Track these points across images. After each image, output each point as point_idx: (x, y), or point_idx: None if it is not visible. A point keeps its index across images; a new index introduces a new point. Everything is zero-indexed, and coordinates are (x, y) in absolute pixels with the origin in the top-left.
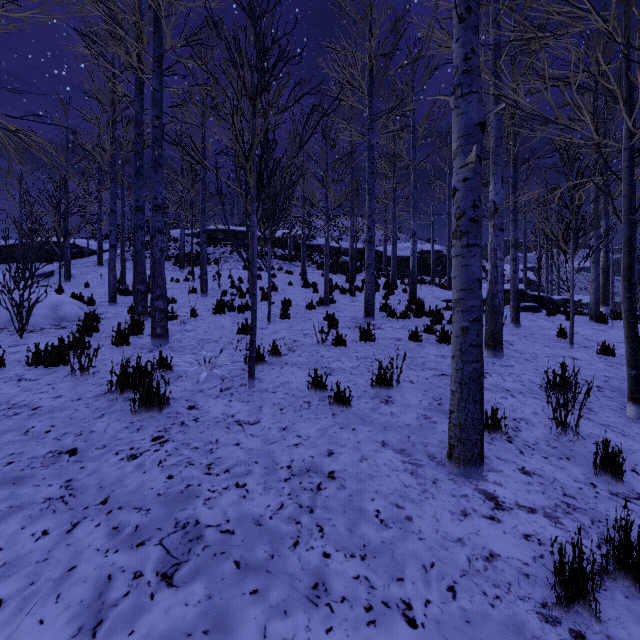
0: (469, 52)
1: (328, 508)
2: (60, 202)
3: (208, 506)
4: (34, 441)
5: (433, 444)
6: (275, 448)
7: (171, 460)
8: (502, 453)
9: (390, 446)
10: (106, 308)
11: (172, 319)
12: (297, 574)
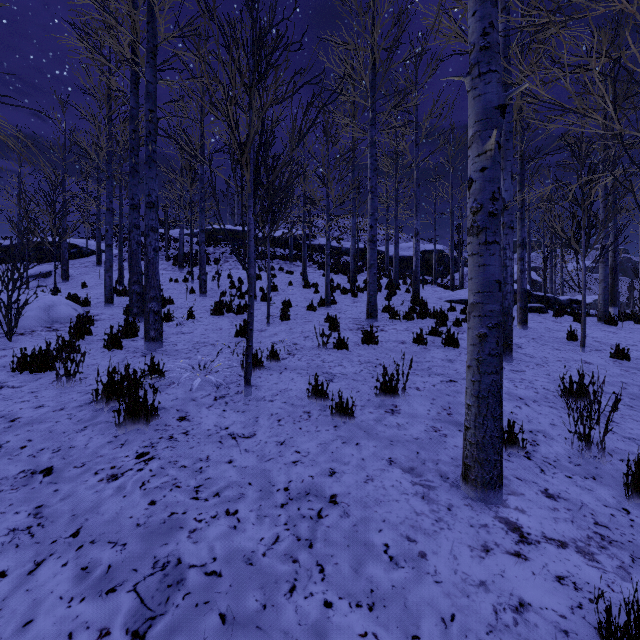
0: (487, 26)
1: (330, 541)
2: (55, 201)
3: (193, 540)
4: (6, 458)
5: (445, 461)
6: (271, 466)
7: (155, 482)
8: (521, 472)
9: (398, 464)
10: (102, 309)
11: (168, 321)
12: (293, 631)
